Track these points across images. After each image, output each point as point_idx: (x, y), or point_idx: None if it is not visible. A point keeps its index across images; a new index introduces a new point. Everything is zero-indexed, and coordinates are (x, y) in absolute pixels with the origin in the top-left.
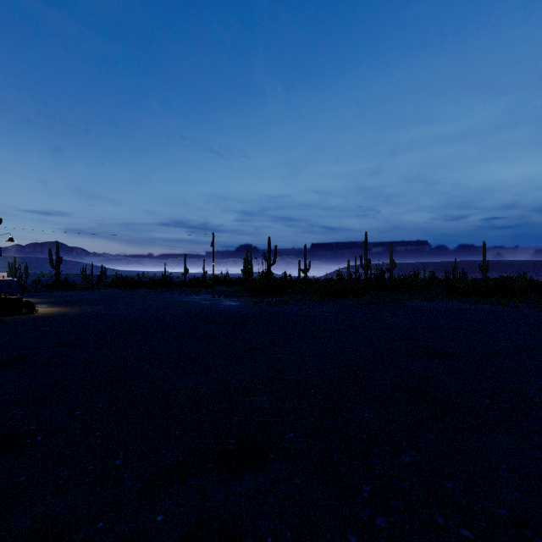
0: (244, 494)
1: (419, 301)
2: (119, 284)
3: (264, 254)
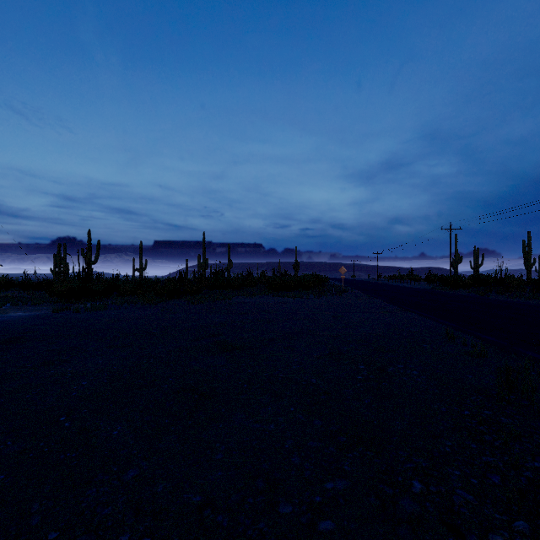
0: None
1: (244, 297)
2: None
3: (82, 250)
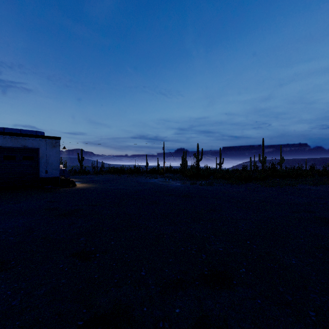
0: (225, 304)
1: (306, 185)
2: (113, 171)
3: (195, 154)
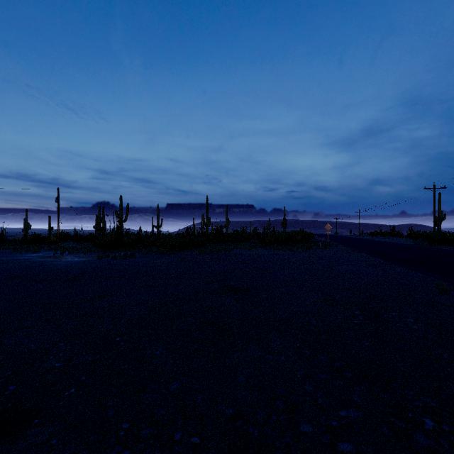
0: None
1: (241, 249)
2: None
3: (116, 211)
